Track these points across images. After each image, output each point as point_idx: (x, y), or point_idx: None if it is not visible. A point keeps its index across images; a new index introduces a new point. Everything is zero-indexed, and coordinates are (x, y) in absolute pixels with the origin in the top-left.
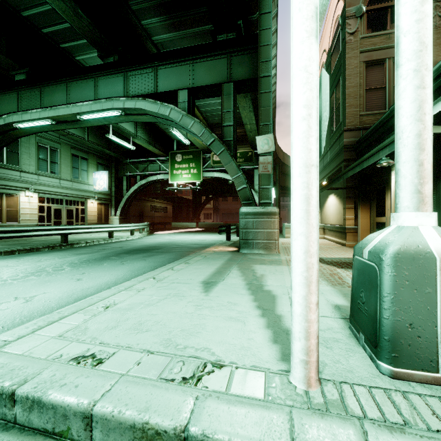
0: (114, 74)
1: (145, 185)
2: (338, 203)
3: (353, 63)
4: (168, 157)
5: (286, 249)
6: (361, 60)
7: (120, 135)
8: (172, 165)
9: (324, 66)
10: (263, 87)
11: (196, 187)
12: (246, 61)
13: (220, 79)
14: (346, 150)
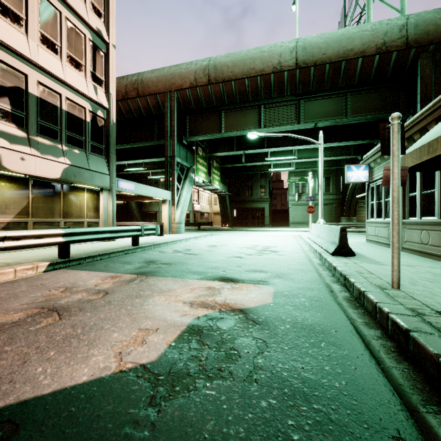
0: None
1: None
2: None
3: None
4: None
5: None
6: None
7: None
8: None
9: None
10: None
11: None
12: None
13: None
14: None
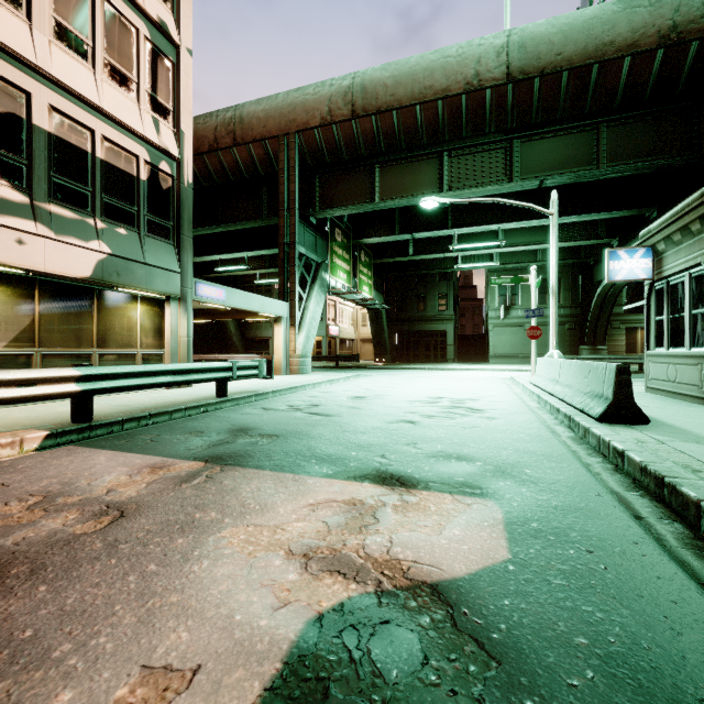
0: None
1: None
2: None
3: None
4: None
5: None
6: None
7: None
8: None
9: None
10: None
11: None
12: None
13: None
14: None
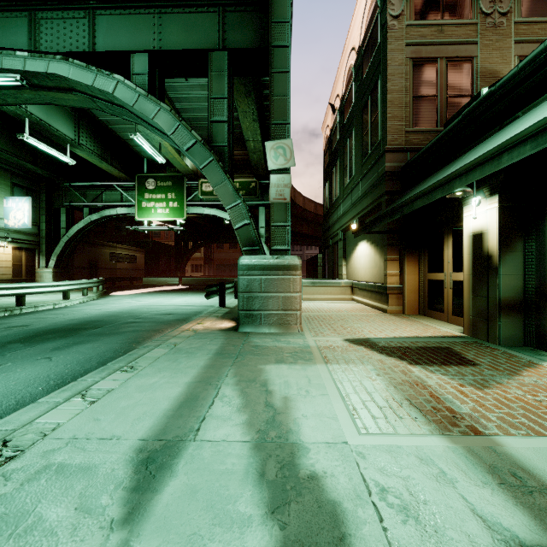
0: (10, 11)
1: (97, 222)
2: (374, 253)
3: (397, 58)
4: (134, 182)
5: (310, 322)
6: (407, 55)
7: (53, 143)
8: (141, 194)
9: (353, 69)
10: (277, 64)
11: (177, 228)
12: (249, 23)
13: (207, 46)
14: (389, 179)
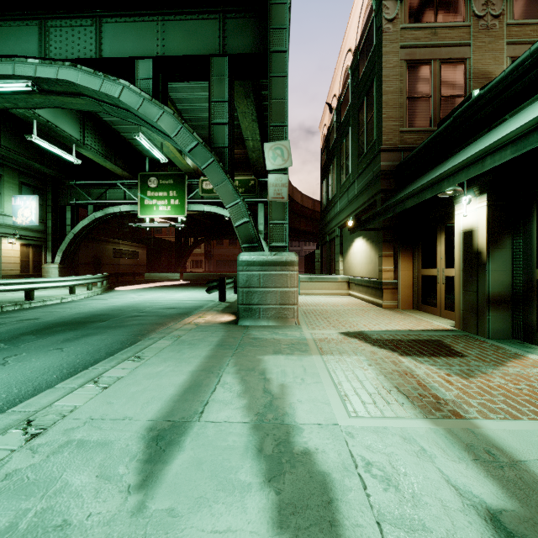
0: (21, 19)
1: (101, 219)
2: (369, 249)
3: (391, 60)
4: (137, 180)
5: (307, 316)
6: (401, 57)
7: (59, 143)
8: (143, 192)
9: (349, 70)
10: (275, 68)
11: (178, 225)
12: (248, 29)
13: (208, 51)
14: (384, 177)
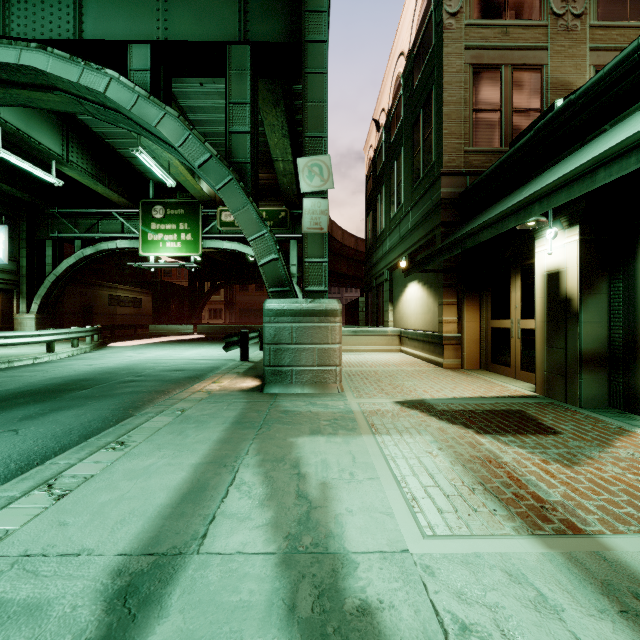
0: None
1: (92, 258)
2: (426, 296)
3: (454, 63)
4: (138, 209)
5: (352, 380)
6: (466, 61)
7: (36, 160)
8: (146, 224)
9: (402, 78)
10: (311, 62)
11: (191, 265)
12: (277, 12)
13: (225, 39)
14: (445, 207)
